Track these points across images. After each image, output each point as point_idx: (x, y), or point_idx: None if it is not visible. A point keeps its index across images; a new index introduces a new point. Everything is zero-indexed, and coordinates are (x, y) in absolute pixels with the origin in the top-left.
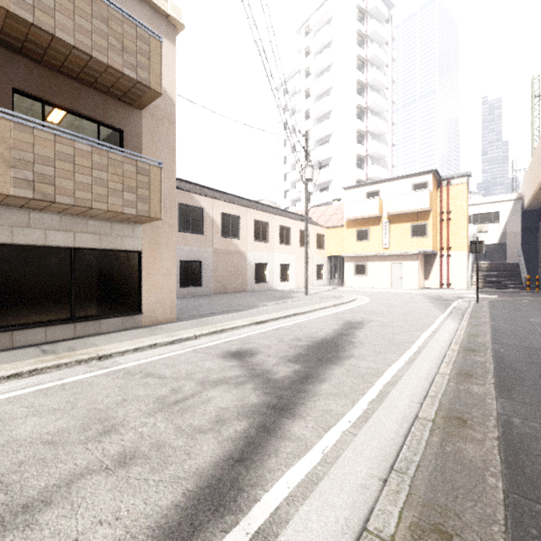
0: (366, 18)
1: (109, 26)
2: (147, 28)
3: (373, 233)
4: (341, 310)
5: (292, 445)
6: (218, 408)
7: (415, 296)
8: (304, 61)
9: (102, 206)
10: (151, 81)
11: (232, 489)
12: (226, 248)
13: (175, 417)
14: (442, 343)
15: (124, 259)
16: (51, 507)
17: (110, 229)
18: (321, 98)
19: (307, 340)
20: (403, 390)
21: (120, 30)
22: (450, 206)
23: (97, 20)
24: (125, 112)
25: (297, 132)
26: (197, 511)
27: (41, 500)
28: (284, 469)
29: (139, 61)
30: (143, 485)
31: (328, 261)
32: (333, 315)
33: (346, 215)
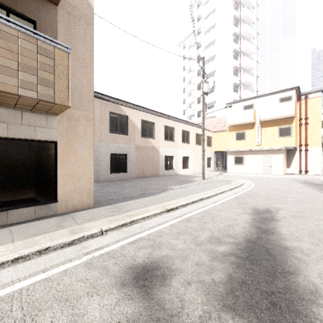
0: None
1: None
2: None
3: (248, 135)
4: (238, 194)
5: None
6: None
7: (287, 180)
8: (197, 24)
9: None
10: None
11: None
12: (144, 145)
13: None
14: None
15: (39, 149)
16: None
17: (20, 118)
18: (208, 47)
19: (227, 241)
20: None
21: None
22: (307, 114)
23: None
24: (38, 3)
25: (192, 71)
26: None
27: None
28: None
29: None
30: None
31: (214, 155)
32: (235, 200)
33: (228, 122)
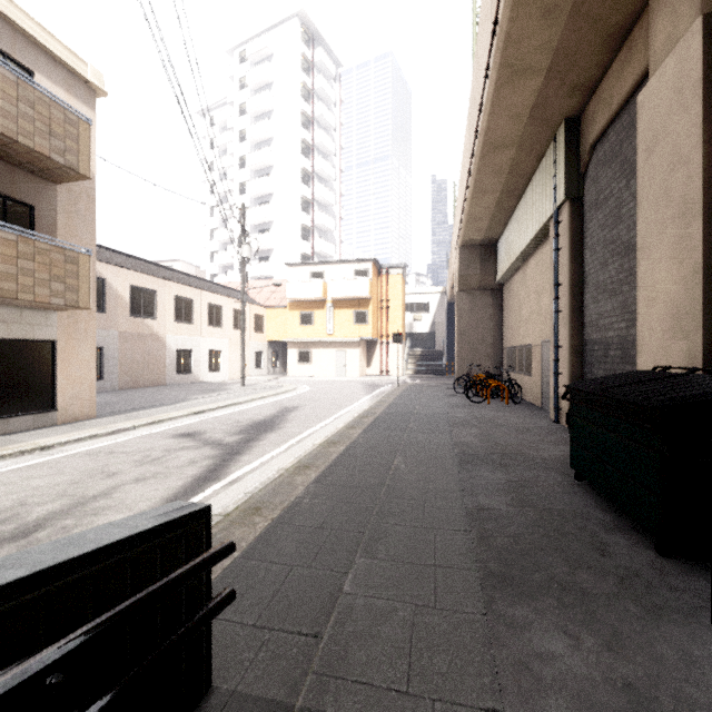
0: (312, 70)
1: (36, 110)
2: (76, 110)
3: (317, 318)
4: (280, 399)
5: (243, 463)
6: (188, 459)
7: (354, 383)
8: (239, 93)
9: (29, 297)
10: (80, 166)
11: (214, 477)
12: (136, 330)
13: (158, 465)
14: (352, 415)
15: (35, 350)
16: (113, 494)
17: (19, 317)
18: (260, 147)
19: (247, 422)
20: (312, 439)
21: (47, 114)
22: (388, 295)
23: (23, 104)
24: (37, 185)
25: (228, 180)
26: (199, 483)
27: (103, 494)
28: (240, 469)
29: (68, 145)
30: (162, 483)
31: (268, 347)
32: (272, 403)
33: (288, 296)
